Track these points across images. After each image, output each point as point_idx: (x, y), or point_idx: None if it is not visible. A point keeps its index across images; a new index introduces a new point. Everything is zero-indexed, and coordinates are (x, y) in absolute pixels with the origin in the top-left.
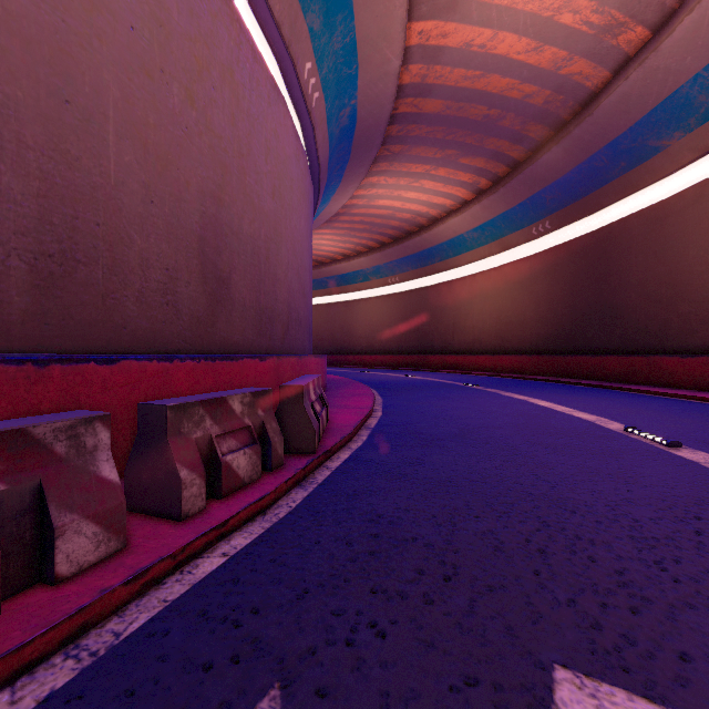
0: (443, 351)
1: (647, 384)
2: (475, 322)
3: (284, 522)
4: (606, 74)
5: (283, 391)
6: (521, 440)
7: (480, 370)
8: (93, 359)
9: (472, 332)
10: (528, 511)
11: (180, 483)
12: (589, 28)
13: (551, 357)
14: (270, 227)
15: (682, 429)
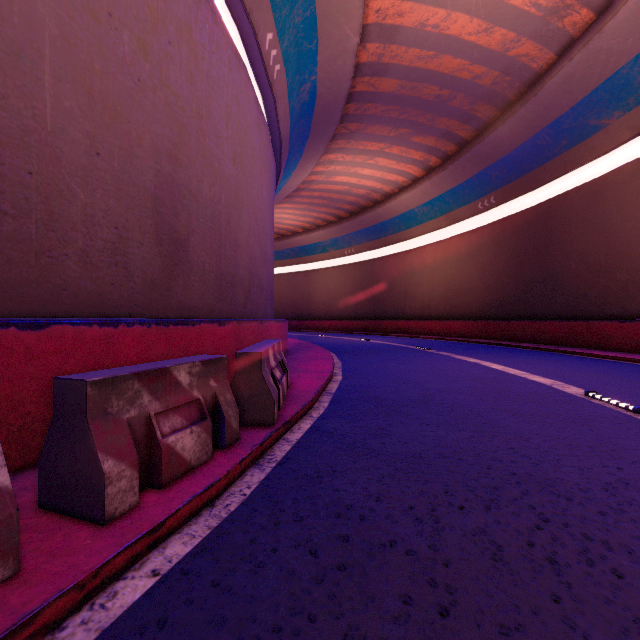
0: (395, 317)
1: (587, 348)
2: (425, 290)
3: (234, 518)
4: (551, 56)
5: (239, 358)
6: (485, 406)
7: (429, 334)
8: (14, 323)
9: (422, 299)
10: (518, 497)
11: (102, 478)
12: (537, 10)
13: (495, 322)
14: (231, 193)
15: (639, 393)
